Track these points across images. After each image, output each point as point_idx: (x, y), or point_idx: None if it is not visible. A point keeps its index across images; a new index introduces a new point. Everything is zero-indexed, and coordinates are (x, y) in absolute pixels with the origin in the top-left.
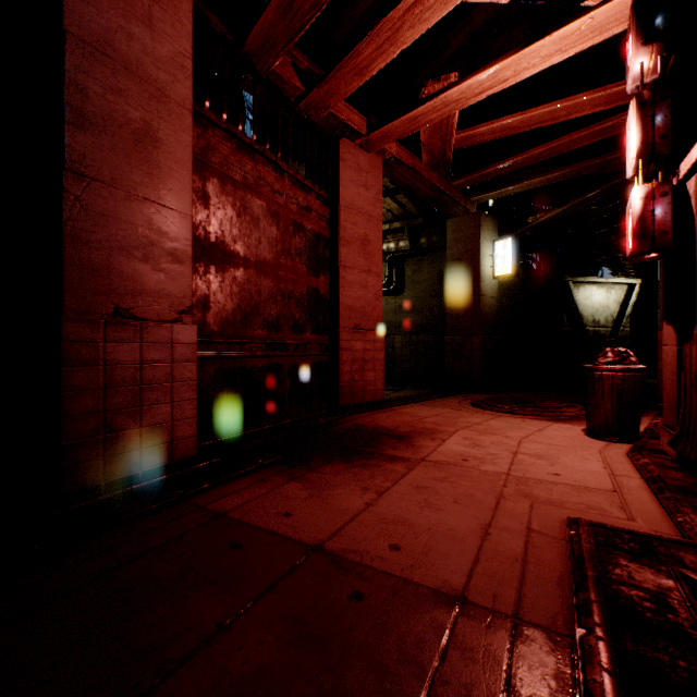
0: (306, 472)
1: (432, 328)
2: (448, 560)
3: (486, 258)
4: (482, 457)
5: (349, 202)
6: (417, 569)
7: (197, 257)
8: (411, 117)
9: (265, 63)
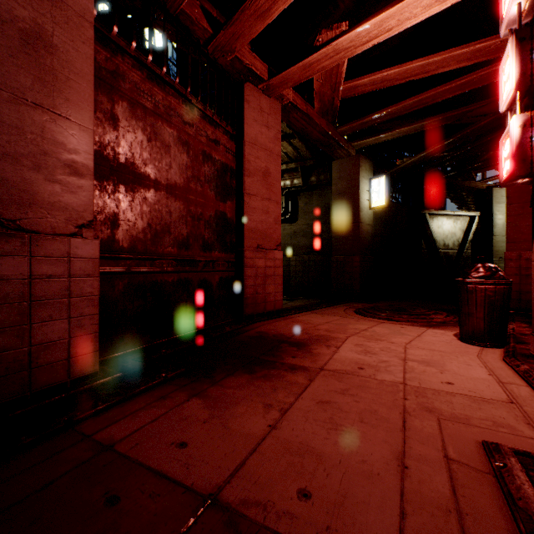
0: (209, 385)
1: (321, 249)
2: (369, 514)
3: (364, 193)
4: (376, 365)
5: (252, 138)
6: (335, 533)
7: (105, 176)
8: (306, 63)
9: (174, 1)
